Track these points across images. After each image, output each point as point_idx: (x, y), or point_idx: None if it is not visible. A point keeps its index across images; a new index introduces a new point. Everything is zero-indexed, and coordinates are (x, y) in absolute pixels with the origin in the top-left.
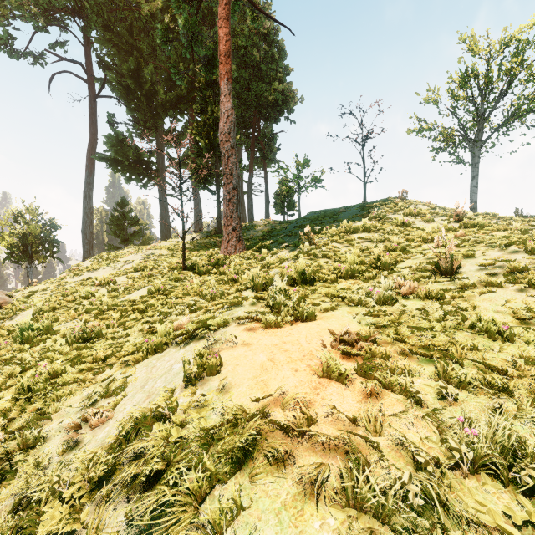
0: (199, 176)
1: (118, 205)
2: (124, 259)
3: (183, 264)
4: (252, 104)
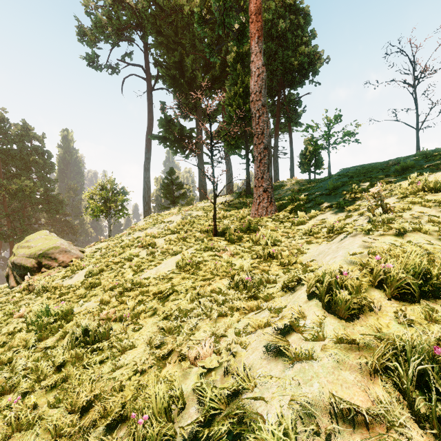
0: (230, 143)
1: (168, 174)
2: (167, 220)
3: (214, 229)
4: (277, 73)
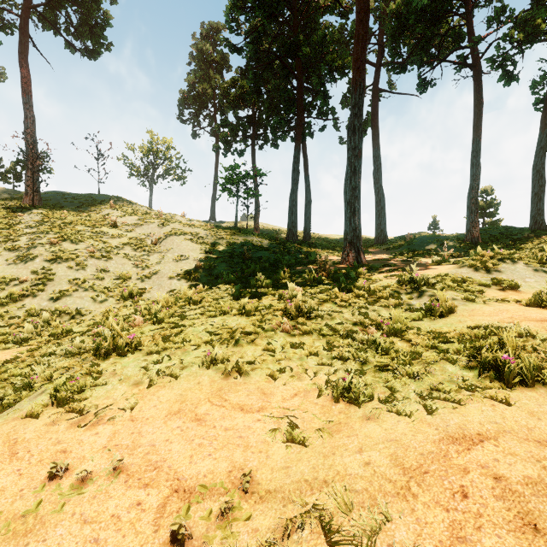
0: None
1: None
2: None
3: (34, 204)
4: None
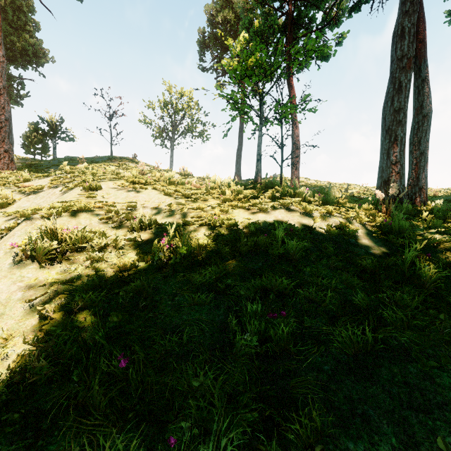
0: None
1: None
2: None
3: None
4: None
